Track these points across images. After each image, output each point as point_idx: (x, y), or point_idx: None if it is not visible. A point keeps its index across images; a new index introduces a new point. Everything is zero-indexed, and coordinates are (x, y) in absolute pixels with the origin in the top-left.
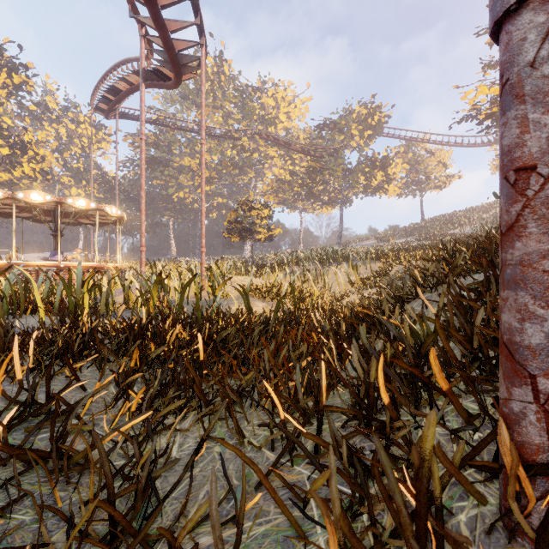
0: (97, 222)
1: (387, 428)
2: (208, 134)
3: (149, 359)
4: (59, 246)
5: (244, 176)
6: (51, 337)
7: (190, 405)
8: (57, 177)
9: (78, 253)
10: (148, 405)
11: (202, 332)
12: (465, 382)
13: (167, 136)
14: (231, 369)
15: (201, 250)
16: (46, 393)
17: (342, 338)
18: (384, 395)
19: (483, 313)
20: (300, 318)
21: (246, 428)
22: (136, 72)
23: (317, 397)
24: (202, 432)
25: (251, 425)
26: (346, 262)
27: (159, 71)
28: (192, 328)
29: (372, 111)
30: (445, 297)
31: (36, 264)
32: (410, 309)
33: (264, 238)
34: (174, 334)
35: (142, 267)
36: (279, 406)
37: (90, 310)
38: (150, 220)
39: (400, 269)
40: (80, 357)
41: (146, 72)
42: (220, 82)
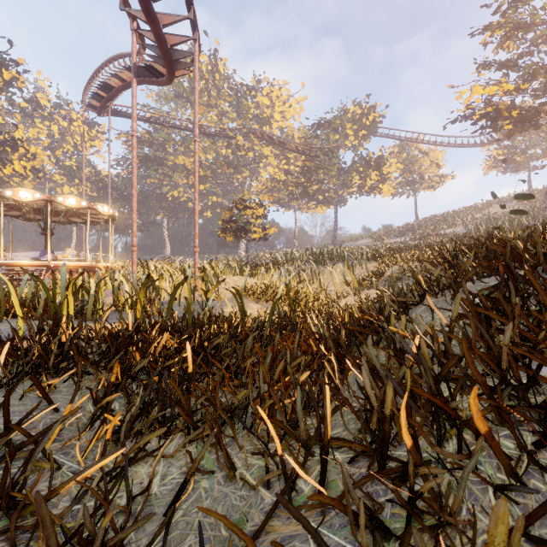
0: (88, 221)
1: (410, 479)
2: (203, 132)
3: (132, 373)
4: (49, 245)
5: (239, 175)
6: (27, 346)
7: (176, 426)
8: (49, 175)
9: (69, 252)
10: (128, 427)
11: (192, 339)
12: (495, 412)
13: (161, 135)
14: (222, 380)
15: (194, 249)
16: (5, 421)
17: (341, 344)
18: (406, 437)
19: (498, 322)
20: (296, 322)
21: (238, 455)
22: (128, 68)
23: (320, 425)
24: (189, 459)
25: (244, 451)
26: (342, 261)
27: (152, 67)
28: (182, 334)
29: (367, 111)
30: (461, 307)
31: (25, 264)
32: (422, 320)
33: (259, 237)
34: (161, 343)
35: (134, 267)
36: (275, 438)
37: (70, 317)
38: (144, 218)
39: (396, 270)
40: (56, 369)
41: (138, 68)
42: (215, 81)
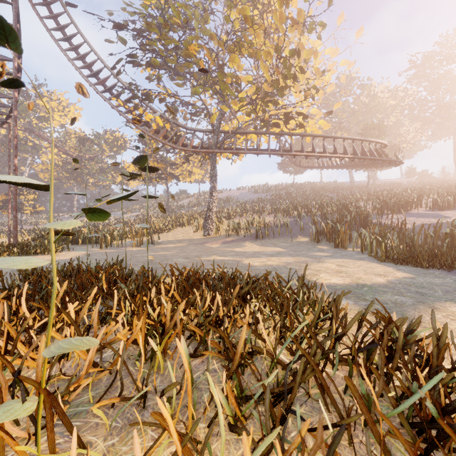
0: None
1: None
2: None
3: None
4: None
5: (20, 153)
6: None
7: None
8: None
9: None
10: None
11: None
12: None
13: None
14: None
15: None
16: None
17: None
18: None
19: None
20: None
21: None
22: None
23: None
24: None
25: None
26: None
27: None
28: None
29: (117, 138)
30: None
31: None
32: None
33: (32, 211)
34: None
35: None
36: None
37: None
38: None
39: None
40: None
41: None
42: None
